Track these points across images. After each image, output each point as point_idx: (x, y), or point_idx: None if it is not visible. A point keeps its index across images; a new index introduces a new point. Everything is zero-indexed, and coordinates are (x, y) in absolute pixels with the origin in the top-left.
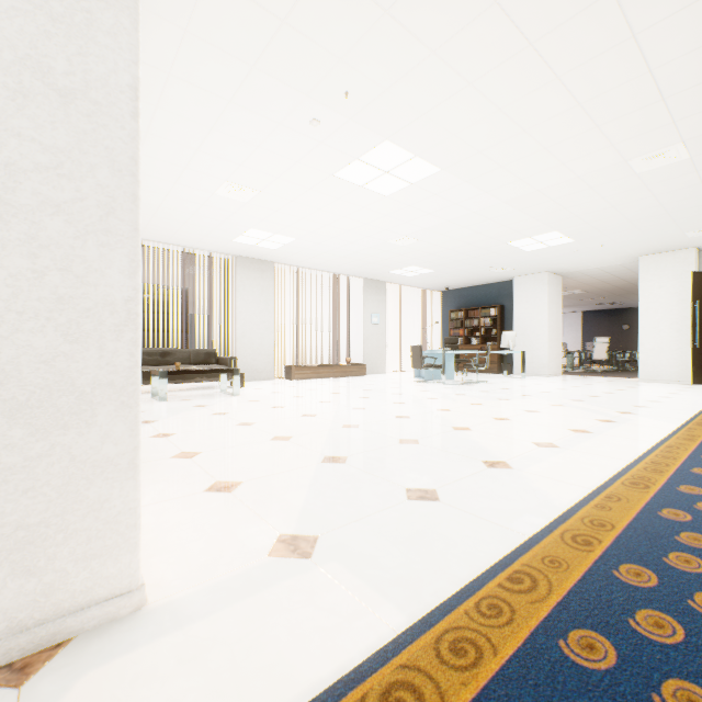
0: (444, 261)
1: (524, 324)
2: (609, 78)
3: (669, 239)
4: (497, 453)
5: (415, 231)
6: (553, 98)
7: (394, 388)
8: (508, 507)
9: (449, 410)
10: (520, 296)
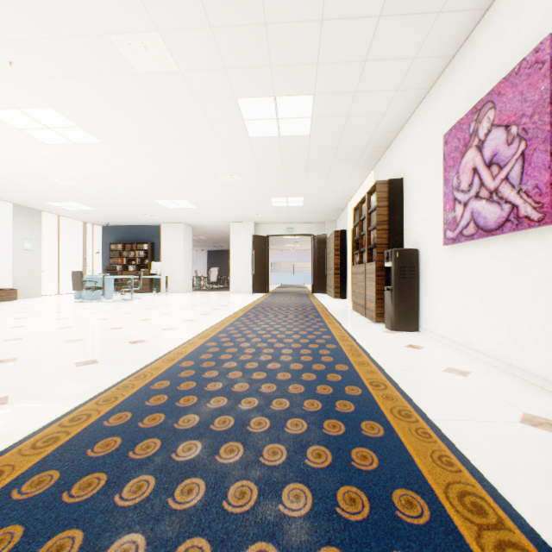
0: (105, 203)
1: (169, 257)
2: (202, 134)
3: (242, 216)
4: (139, 337)
5: (77, 177)
6: (175, 131)
7: (55, 309)
8: (140, 357)
9: (108, 319)
10: (166, 237)
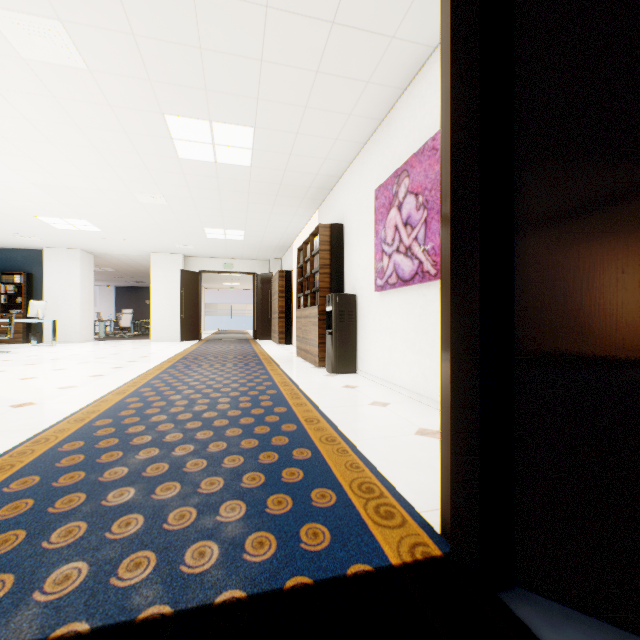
0: None
1: (57, 294)
2: (115, 144)
3: (168, 246)
4: (25, 399)
5: None
6: (76, 135)
7: None
8: (34, 421)
9: None
10: (52, 267)
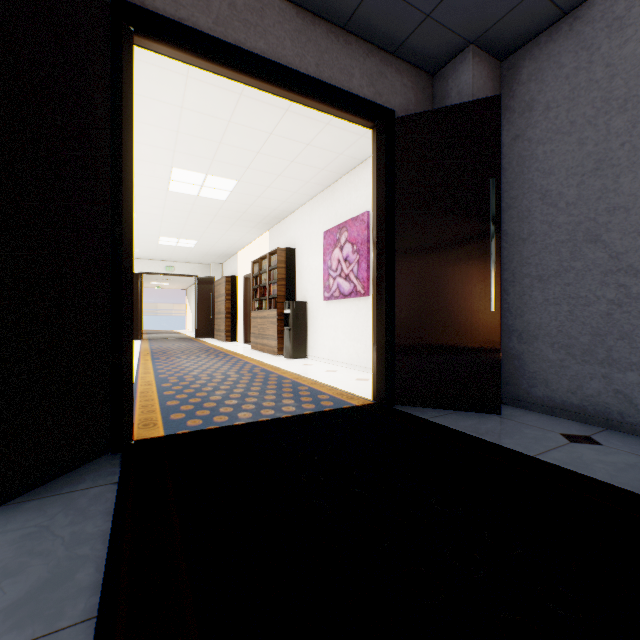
0: None
1: None
2: None
3: None
4: None
5: None
6: None
7: None
8: None
9: None
10: None
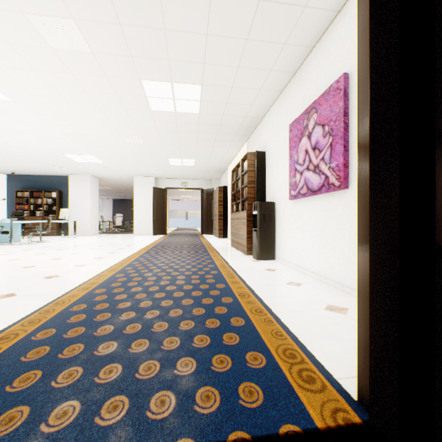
0: (12, 154)
1: (77, 204)
2: (110, 103)
3: (145, 171)
4: (53, 273)
5: None
6: (86, 98)
7: None
8: (57, 288)
9: (19, 259)
10: (74, 187)
